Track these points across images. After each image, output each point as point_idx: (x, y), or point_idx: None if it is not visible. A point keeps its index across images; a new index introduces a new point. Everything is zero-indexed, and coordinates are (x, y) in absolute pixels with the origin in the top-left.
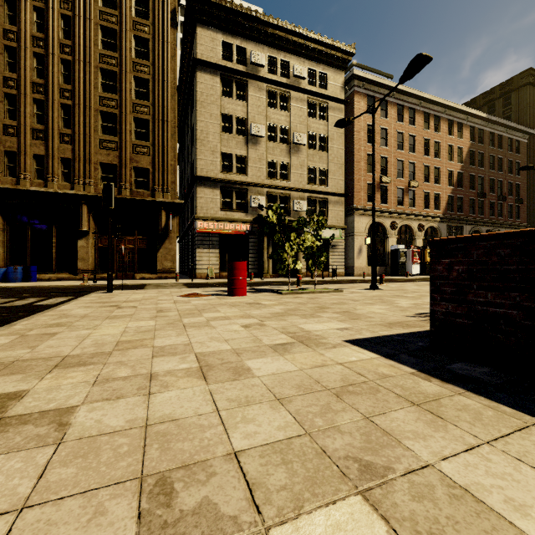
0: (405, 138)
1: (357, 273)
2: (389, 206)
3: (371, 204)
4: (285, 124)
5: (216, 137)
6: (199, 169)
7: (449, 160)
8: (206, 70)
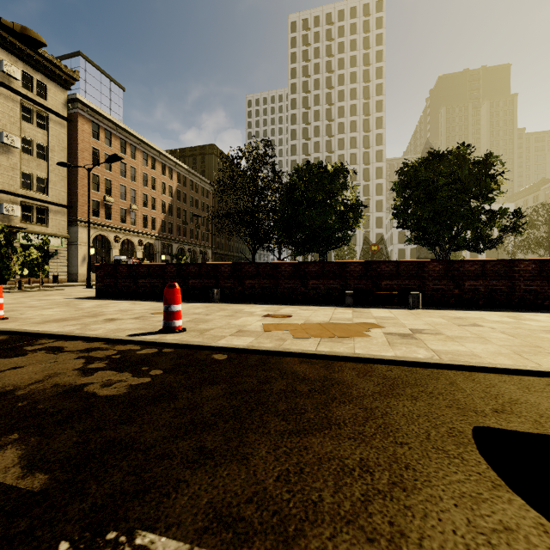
0: (127, 168)
1: (81, 280)
2: (113, 222)
3: (96, 218)
4: None
5: None
6: None
7: (163, 194)
8: None
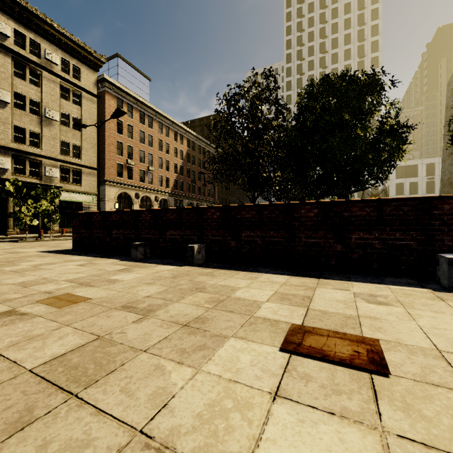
0: (145, 136)
1: None
2: (134, 181)
3: (120, 178)
4: (36, 97)
5: None
6: None
7: (175, 157)
8: None
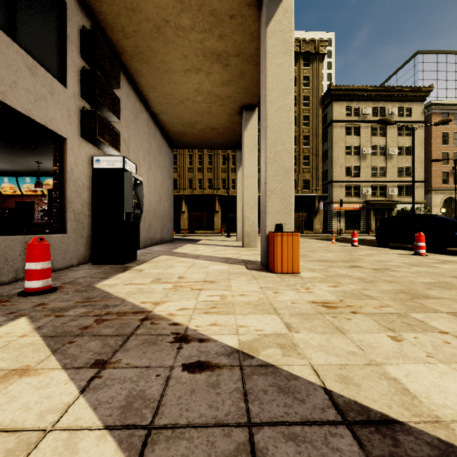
0: None
1: None
2: None
3: (445, 185)
4: (382, 144)
5: (342, 158)
6: (334, 176)
7: None
8: (338, 124)
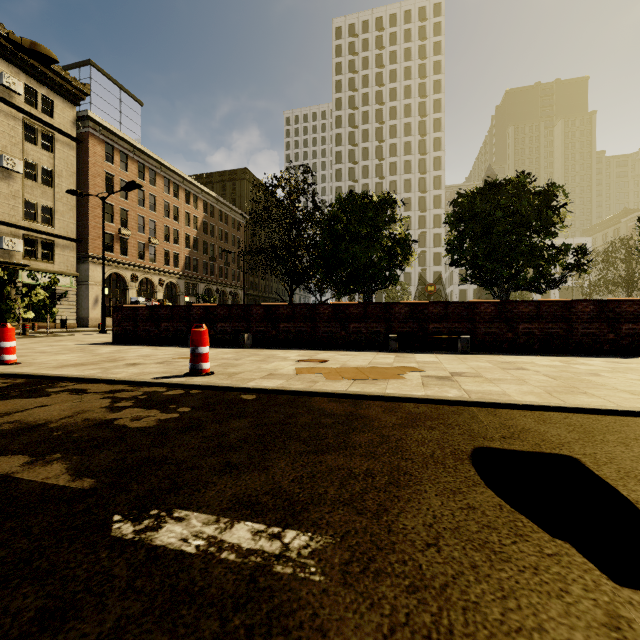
0: (146, 196)
1: (93, 325)
2: (129, 258)
3: (110, 254)
4: None
5: None
6: None
7: (187, 225)
8: None
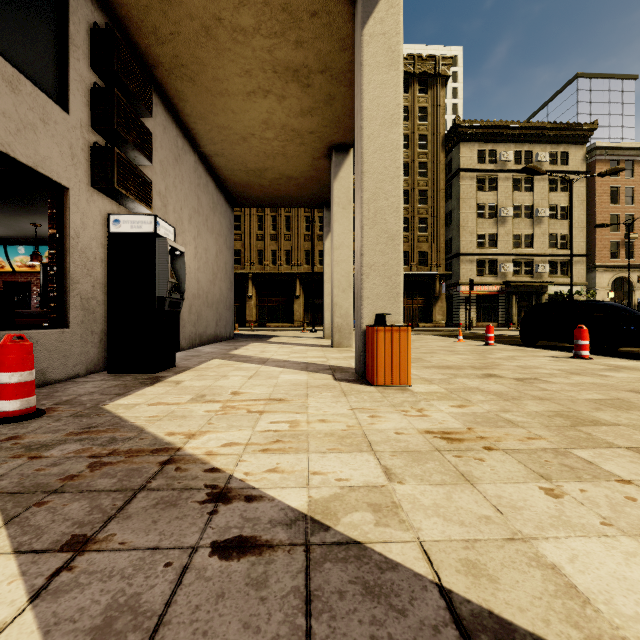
0: None
1: None
2: (635, 260)
3: (614, 260)
4: (528, 202)
5: (473, 222)
6: (461, 248)
7: None
8: (466, 175)
